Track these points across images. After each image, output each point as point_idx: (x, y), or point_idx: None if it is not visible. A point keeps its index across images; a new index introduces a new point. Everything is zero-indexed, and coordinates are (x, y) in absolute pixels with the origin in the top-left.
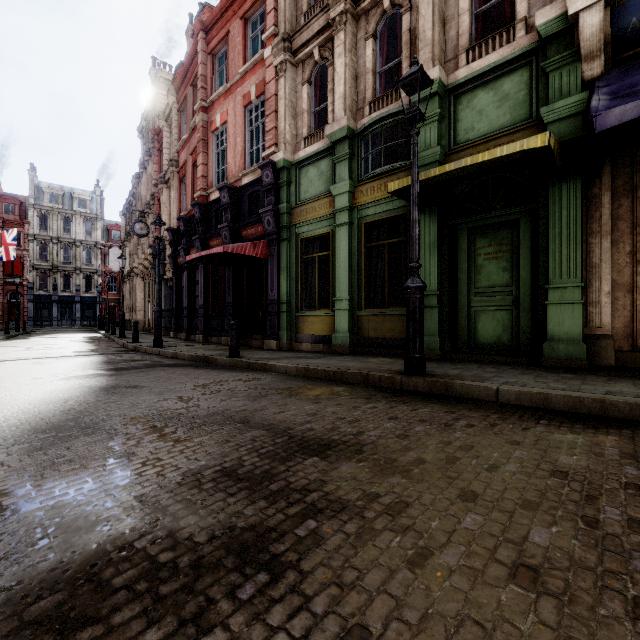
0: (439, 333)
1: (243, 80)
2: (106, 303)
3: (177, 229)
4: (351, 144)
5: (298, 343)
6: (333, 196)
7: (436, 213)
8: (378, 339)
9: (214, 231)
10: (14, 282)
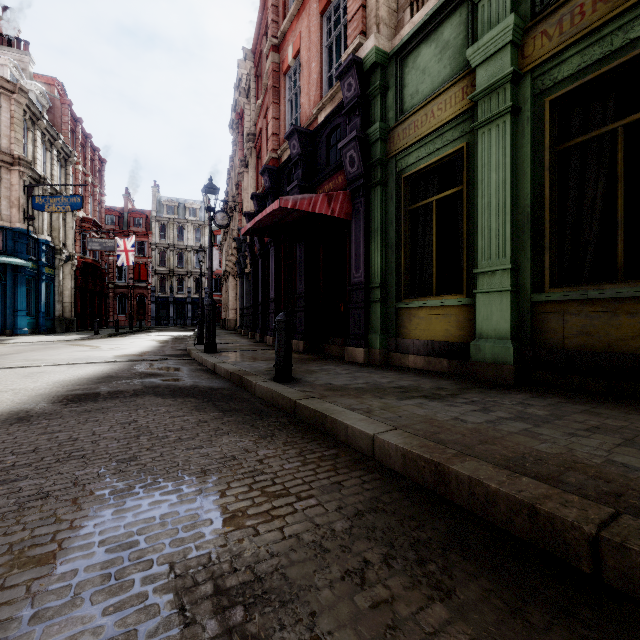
0: None
1: None
2: None
3: (254, 213)
4: None
5: (400, 354)
6: (470, 75)
7: None
8: (595, 356)
9: None
10: (141, 286)
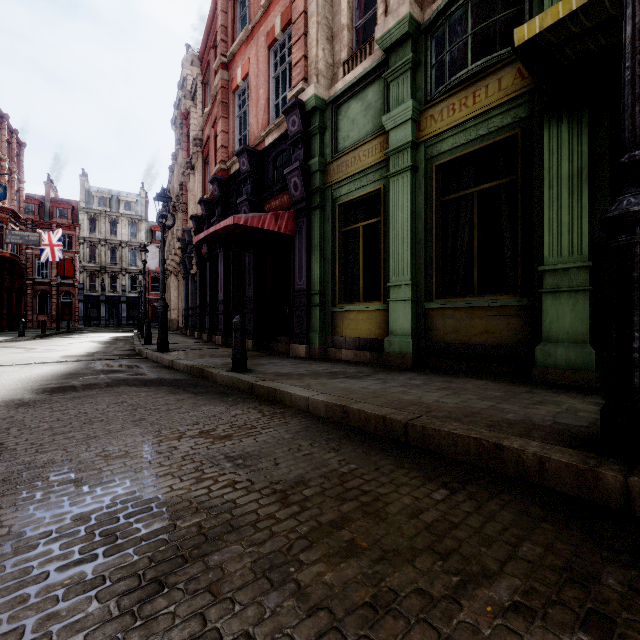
0: (590, 338)
1: (266, 14)
2: (150, 303)
3: (201, 216)
4: (414, 47)
5: (335, 349)
6: (385, 134)
7: (585, 117)
8: (461, 346)
9: (234, 210)
10: (67, 283)
